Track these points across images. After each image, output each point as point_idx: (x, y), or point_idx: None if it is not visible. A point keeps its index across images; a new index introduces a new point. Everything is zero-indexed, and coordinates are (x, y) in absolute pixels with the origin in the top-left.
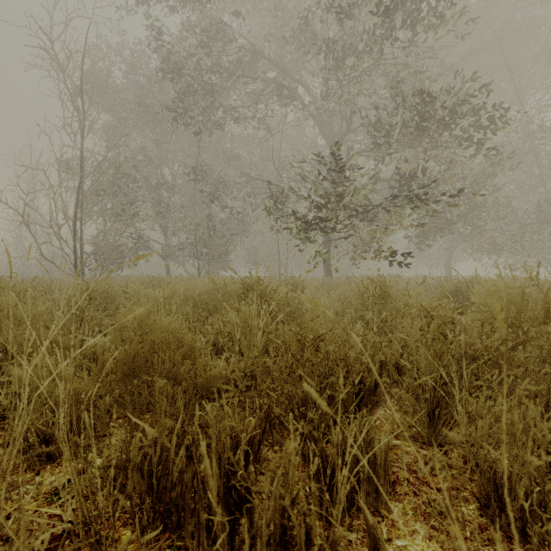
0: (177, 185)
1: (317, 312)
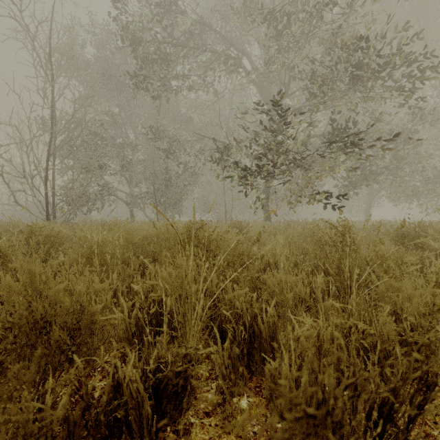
0: (140, 144)
1: (267, 258)
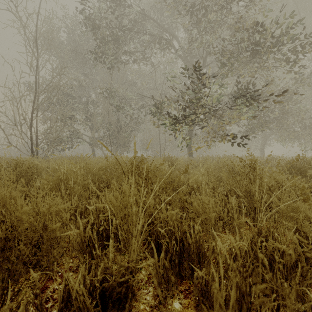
0: (99, 102)
1: (192, 184)
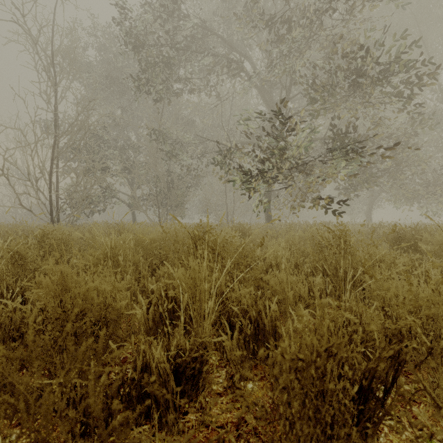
0: (142, 146)
1: (269, 260)
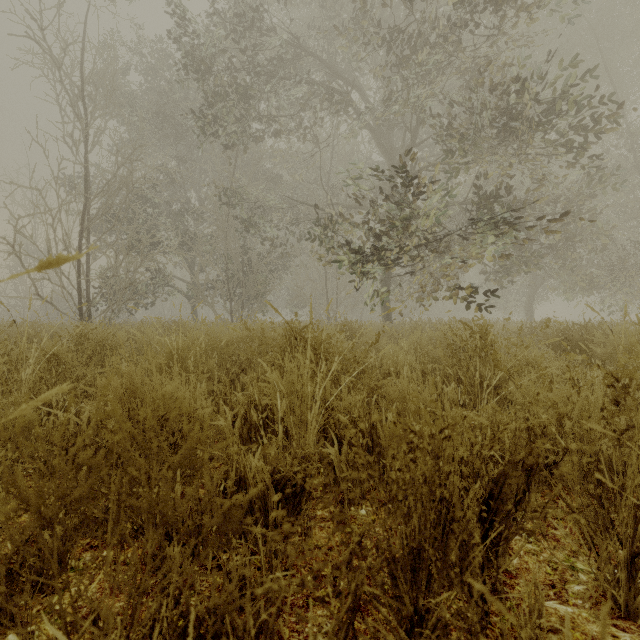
0: (206, 212)
1: (387, 367)
